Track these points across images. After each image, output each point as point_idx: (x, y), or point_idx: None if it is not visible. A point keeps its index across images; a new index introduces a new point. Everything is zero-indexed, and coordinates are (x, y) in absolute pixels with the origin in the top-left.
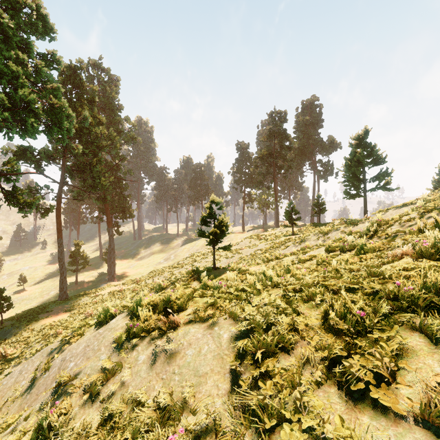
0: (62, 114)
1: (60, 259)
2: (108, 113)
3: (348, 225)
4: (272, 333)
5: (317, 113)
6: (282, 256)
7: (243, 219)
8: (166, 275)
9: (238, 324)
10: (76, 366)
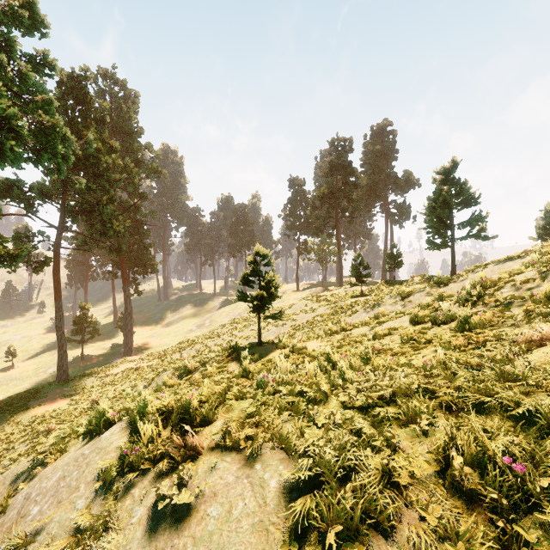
0: (55, 135)
1: (58, 328)
2: (124, 138)
3: (436, 285)
4: (353, 488)
5: (390, 142)
6: (350, 327)
7: (297, 275)
8: (198, 348)
9: (293, 461)
10: (40, 514)
